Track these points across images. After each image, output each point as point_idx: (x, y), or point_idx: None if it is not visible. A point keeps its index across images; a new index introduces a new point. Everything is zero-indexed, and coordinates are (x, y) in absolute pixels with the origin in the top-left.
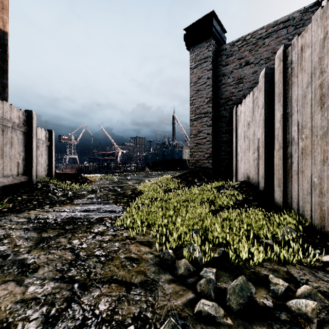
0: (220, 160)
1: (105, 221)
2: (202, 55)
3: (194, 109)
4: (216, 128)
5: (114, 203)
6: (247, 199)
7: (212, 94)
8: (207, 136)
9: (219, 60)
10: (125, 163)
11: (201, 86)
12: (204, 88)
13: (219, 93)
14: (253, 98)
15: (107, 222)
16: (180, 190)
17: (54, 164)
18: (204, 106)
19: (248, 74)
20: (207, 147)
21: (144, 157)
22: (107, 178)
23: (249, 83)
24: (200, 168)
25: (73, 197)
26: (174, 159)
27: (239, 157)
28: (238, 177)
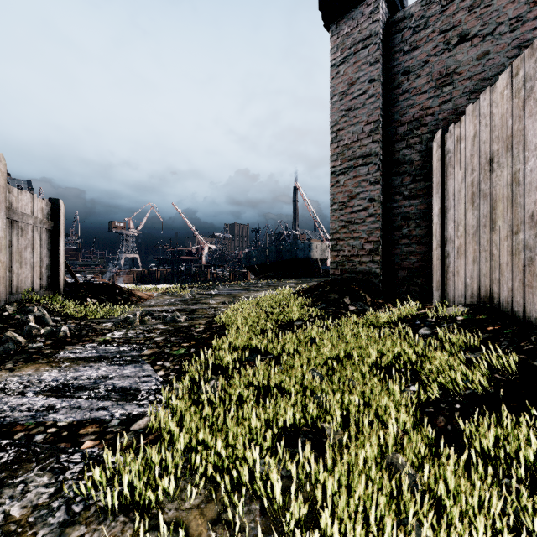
0: (398, 256)
1: (77, 445)
2: (358, 34)
3: (340, 150)
4: (389, 189)
5: (151, 359)
6: (530, 367)
7: (380, 114)
8: (369, 205)
9: (395, 43)
10: (214, 266)
11: (356, 100)
12: (363, 102)
13: (396, 113)
14: (513, 86)
15: (75, 456)
16: (314, 328)
17: (63, 266)
18: (362, 141)
19: (466, 63)
20: (370, 228)
21: (245, 256)
22: (174, 293)
23: (469, 82)
24: (354, 273)
25: (70, 339)
26: (297, 258)
27: (454, 248)
28: (450, 293)
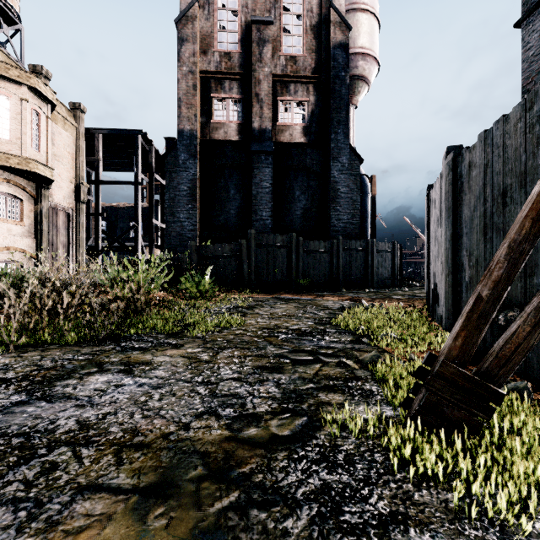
0: None
1: None
2: None
3: None
4: None
5: None
6: None
7: None
8: None
9: None
10: None
11: None
12: None
13: None
14: None
15: None
16: None
17: None
18: None
19: None
20: None
21: None
22: None
23: None
24: None
25: None
26: None
27: None
28: None
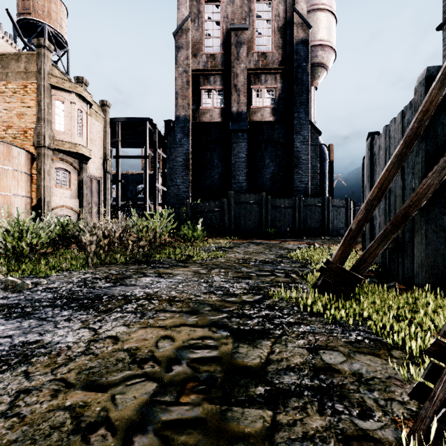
0: None
1: None
2: None
3: None
4: None
5: None
6: None
7: None
8: None
9: None
10: None
11: None
12: None
13: None
14: None
15: None
16: None
17: None
18: None
19: None
20: None
21: None
22: None
23: None
24: None
25: None
26: None
27: None
28: None
